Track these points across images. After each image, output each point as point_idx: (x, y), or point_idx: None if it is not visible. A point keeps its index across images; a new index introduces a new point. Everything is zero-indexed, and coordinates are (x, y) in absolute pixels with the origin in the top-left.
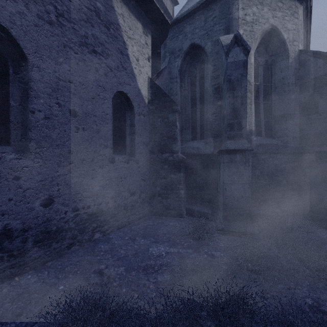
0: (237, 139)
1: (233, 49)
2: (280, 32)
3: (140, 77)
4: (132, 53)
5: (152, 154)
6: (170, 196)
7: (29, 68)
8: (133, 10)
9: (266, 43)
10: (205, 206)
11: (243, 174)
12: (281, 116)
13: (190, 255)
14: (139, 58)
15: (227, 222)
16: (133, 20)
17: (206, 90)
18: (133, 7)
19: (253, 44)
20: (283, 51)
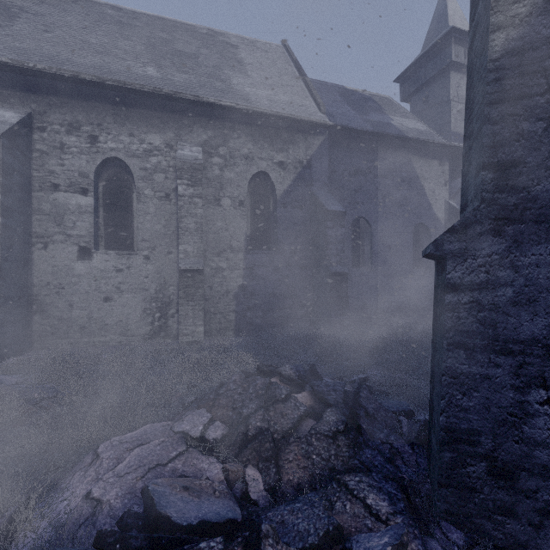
0: None
1: None
2: None
3: (436, 205)
4: (428, 190)
5: None
6: None
7: (372, 231)
8: (429, 155)
9: None
10: None
11: None
12: None
13: None
14: (435, 189)
15: None
16: (429, 163)
17: None
18: (429, 153)
19: None
20: None
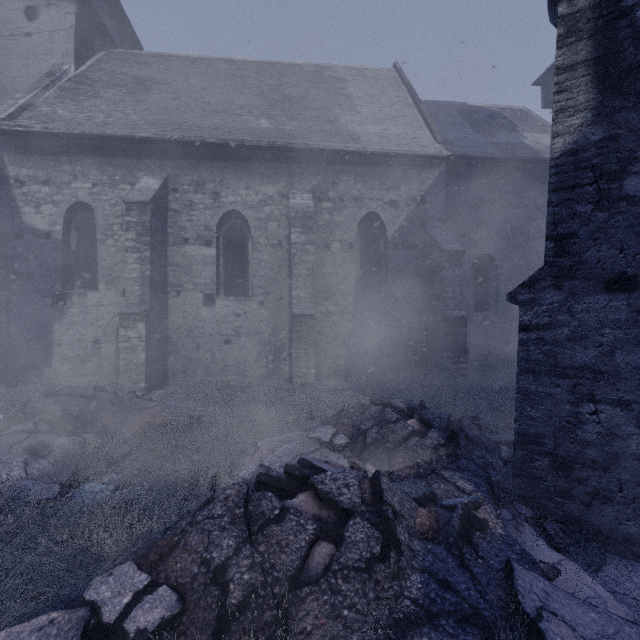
0: None
1: None
2: None
3: None
4: None
5: None
6: None
7: (498, 270)
8: None
9: None
10: None
11: None
12: None
13: None
14: None
15: None
16: None
17: None
18: None
19: None
20: None
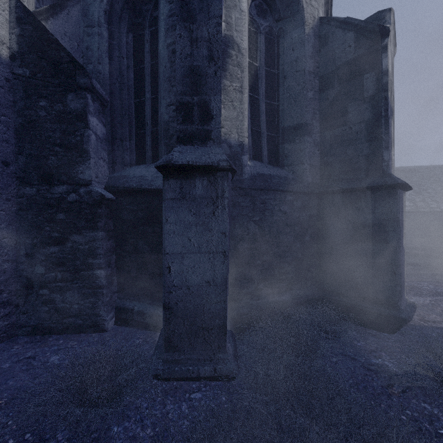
0: (200, 143)
1: None
2: None
3: None
4: None
5: (23, 185)
6: (71, 285)
7: None
8: None
9: None
10: (154, 300)
11: (211, 230)
12: (293, 128)
13: None
14: None
15: (173, 352)
16: None
17: (159, 58)
18: None
19: None
20: (296, 12)
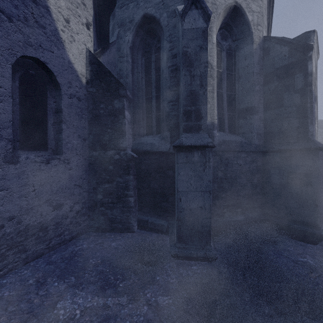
0: (196, 132)
1: (190, 12)
2: (244, 12)
3: (72, 46)
4: (56, 8)
5: (92, 150)
6: (116, 205)
7: None
8: None
9: (230, 25)
10: (160, 216)
11: (202, 179)
12: (245, 110)
13: (122, 311)
14: (71, 19)
15: (182, 243)
16: None
17: (162, 73)
18: None
19: (216, 20)
20: (247, 35)
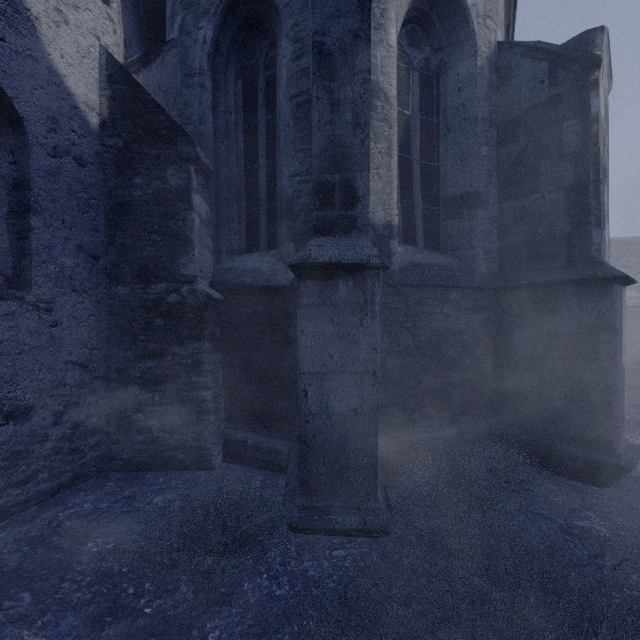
0: (343, 233)
1: None
2: None
3: (59, 34)
4: None
5: (114, 283)
6: (171, 409)
7: None
8: None
9: (428, 14)
10: (273, 431)
11: (358, 344)
12: (459, 199)
13: None
14: None
15: (311, 496)
16: None
17: (279, 113)
18: None
19: None
20: (464, 38)
